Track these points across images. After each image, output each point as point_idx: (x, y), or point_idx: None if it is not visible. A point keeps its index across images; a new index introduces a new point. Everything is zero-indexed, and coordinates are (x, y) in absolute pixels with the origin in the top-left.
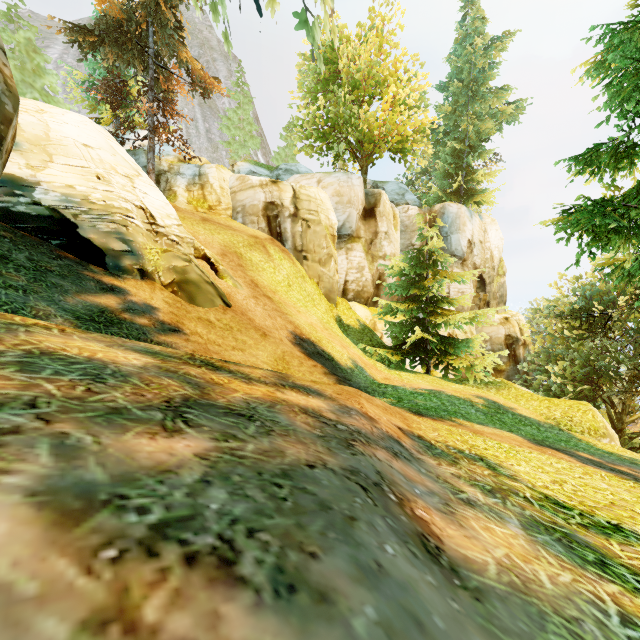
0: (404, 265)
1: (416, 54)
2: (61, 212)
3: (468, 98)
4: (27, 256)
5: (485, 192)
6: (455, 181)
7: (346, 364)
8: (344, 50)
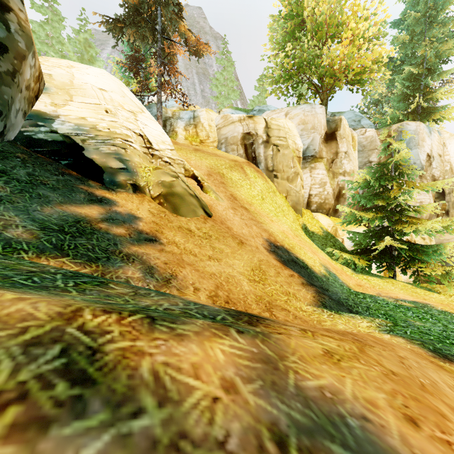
0: (369, 177)
1: None
2: (72, 138)
3: (425, 26)
4: (29, 172)
5: (445, 108)
6: (412, 102)
7: (320, 271)
8: None
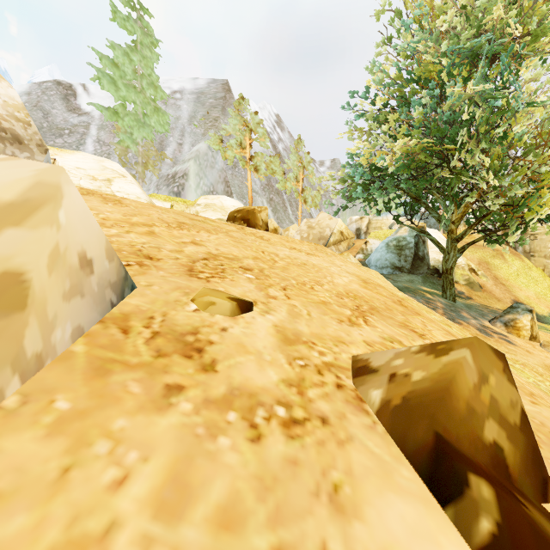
0: None
1: None
2: (435, 267)
3: None
4: (435, 281)
5: None
6: None
7: (542, 314)
8: None
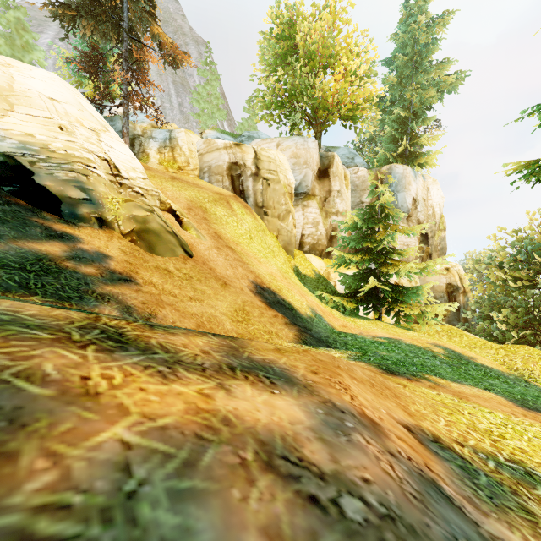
0: (357, 219)
1: (366, 29)
2: (17, 159)
3: (412, 70)
4: None
5: (428, 154)
6: (400, 145)
7: (306, 313)
8: (301, 25)
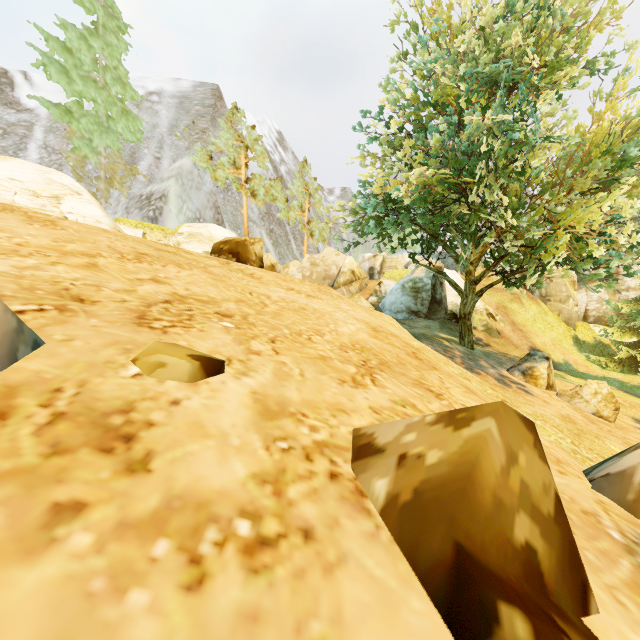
0: (622, 306)
1: None
2: (452, 311)
3: None
4: (453, 327)
5: None
6: None
7: (557, 361)
8: None
